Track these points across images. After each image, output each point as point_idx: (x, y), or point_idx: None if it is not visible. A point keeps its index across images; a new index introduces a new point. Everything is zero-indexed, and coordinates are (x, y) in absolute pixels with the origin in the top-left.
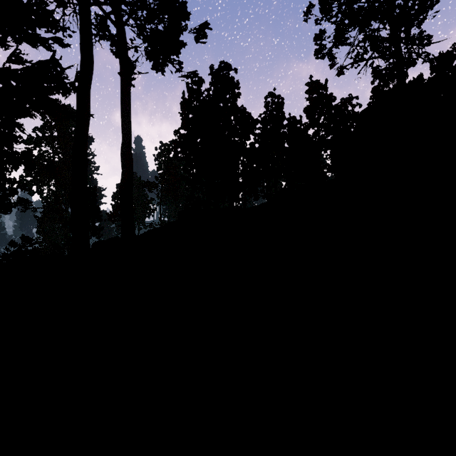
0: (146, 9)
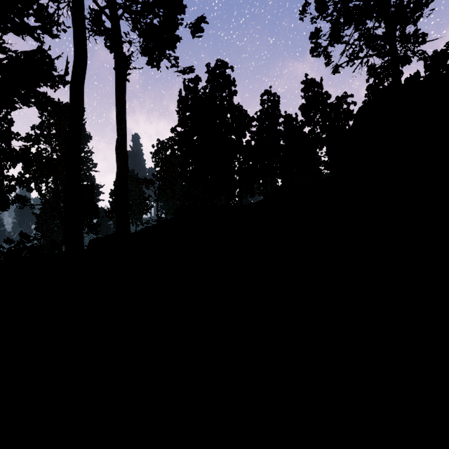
0: (140, 2)
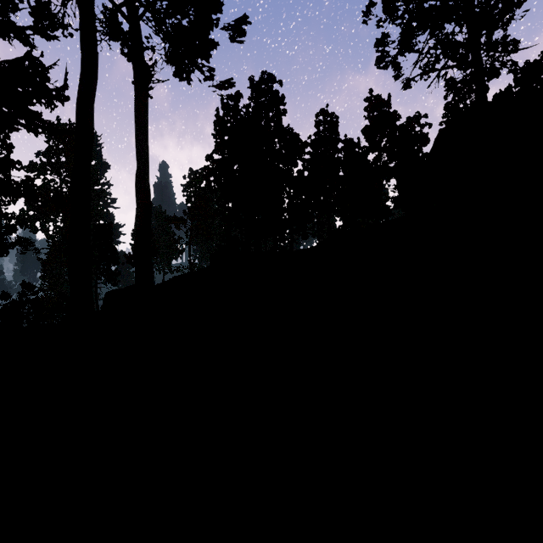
0: None
